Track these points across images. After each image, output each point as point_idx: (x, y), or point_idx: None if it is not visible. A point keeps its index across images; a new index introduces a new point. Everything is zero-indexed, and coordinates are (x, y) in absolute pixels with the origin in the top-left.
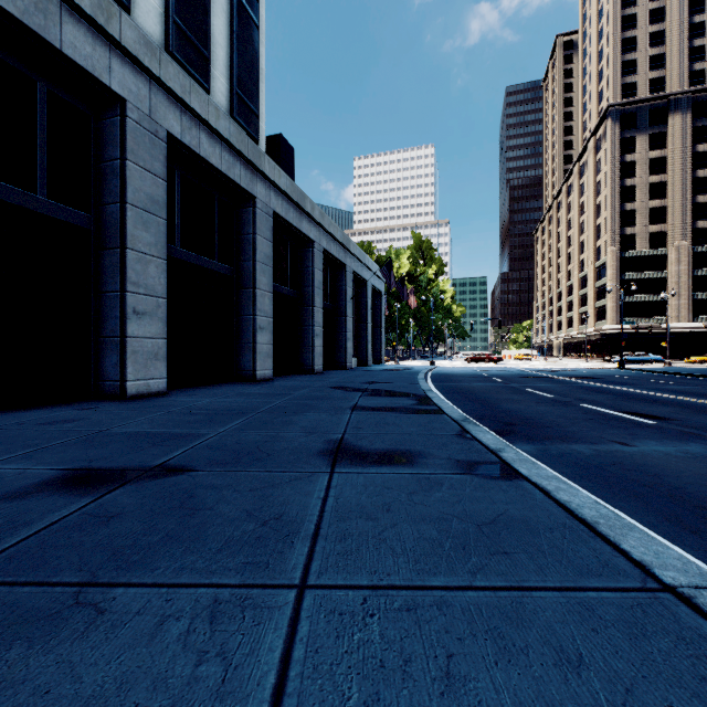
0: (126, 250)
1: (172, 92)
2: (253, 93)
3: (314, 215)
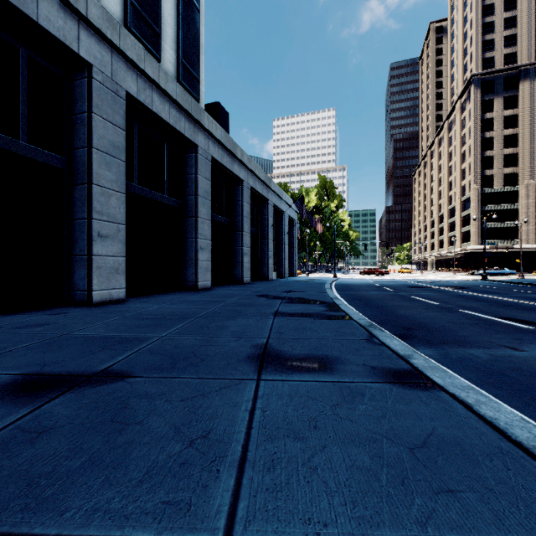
0: (92, 185)
1: (130, 59)
2: (195, 63)
3: (243, 160)
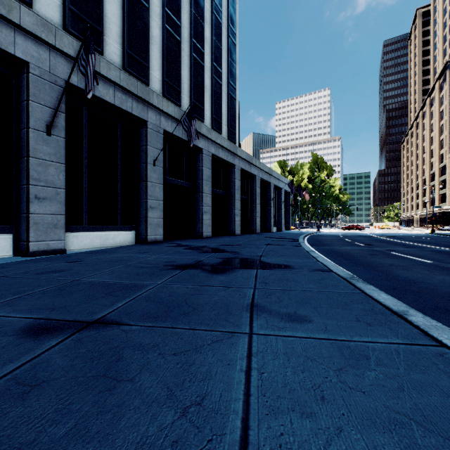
0: (203, 193)
1: (213, 140)
2: (234, 126)
3: (256, 165)
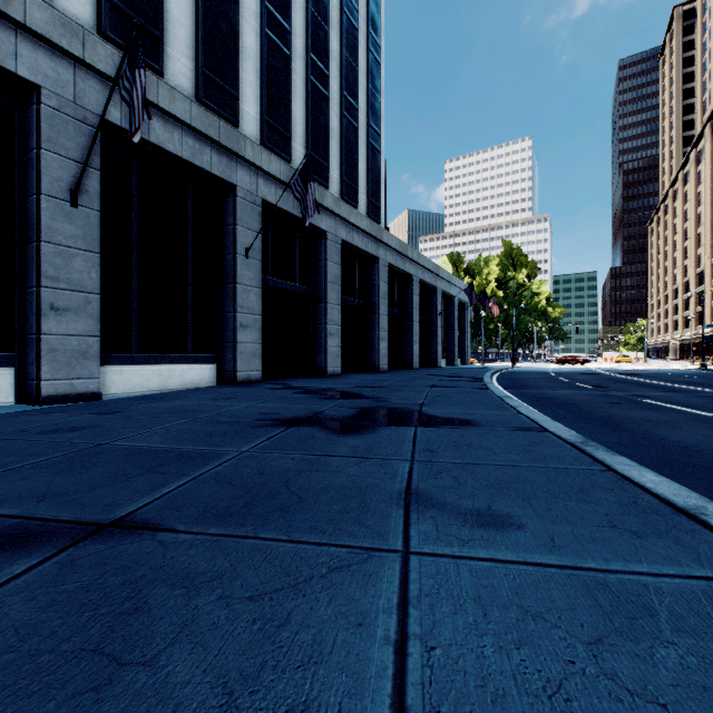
0: (327, 304)
1: (343, 218)
2: (378, 195)
3: (413, 258)
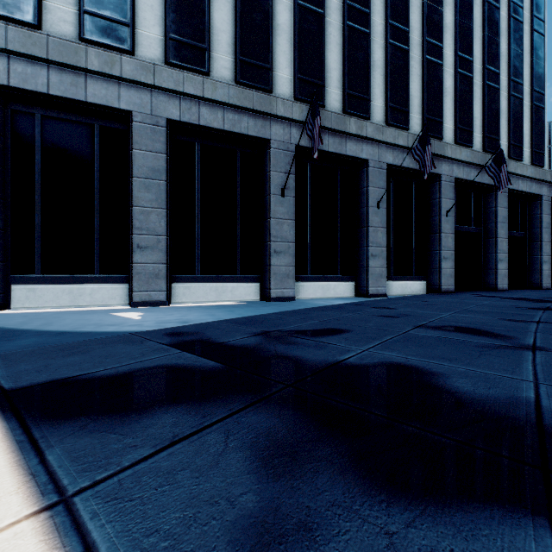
0: (497, 238)
1: (510, 172)
2: (541, 144)
3: None
